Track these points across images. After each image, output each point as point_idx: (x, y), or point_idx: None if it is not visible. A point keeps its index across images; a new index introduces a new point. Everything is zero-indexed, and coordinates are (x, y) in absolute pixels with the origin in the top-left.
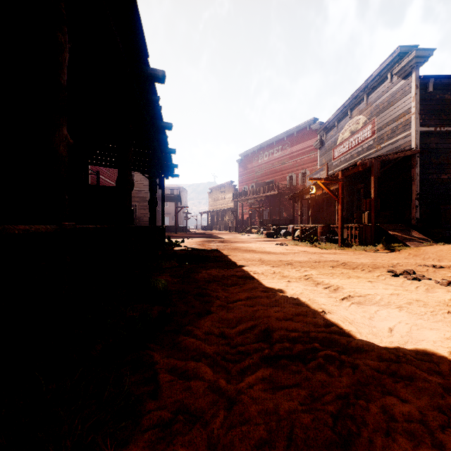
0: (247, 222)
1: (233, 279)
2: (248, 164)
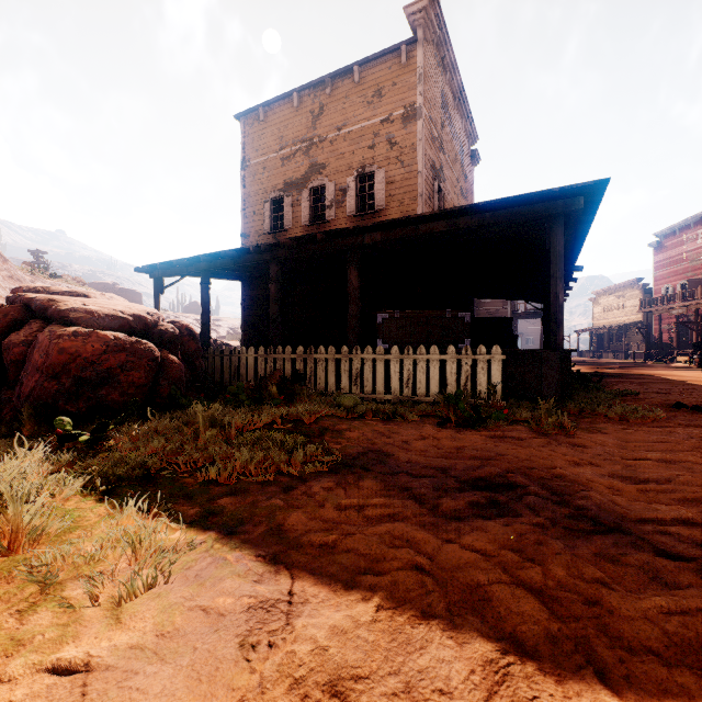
0: (671, 345)
1: (631, 382)
2: (673, 248)
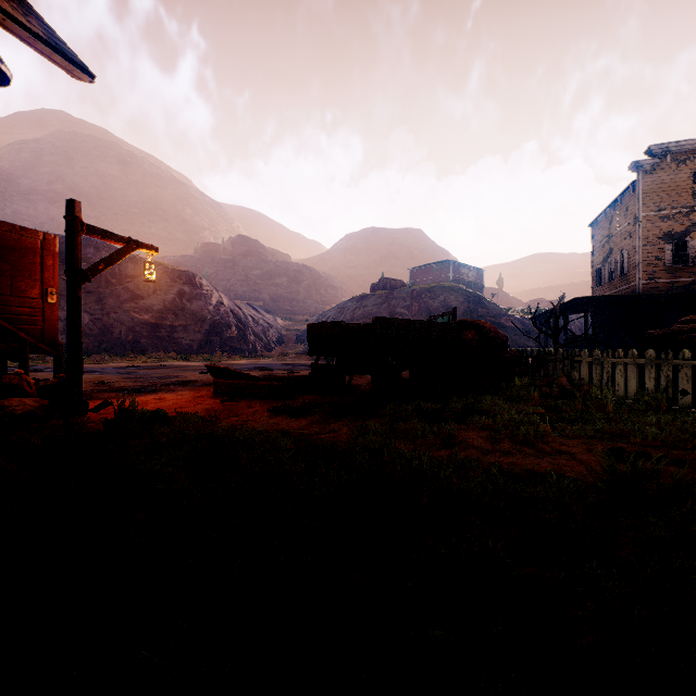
0: None
1: None
2: None
